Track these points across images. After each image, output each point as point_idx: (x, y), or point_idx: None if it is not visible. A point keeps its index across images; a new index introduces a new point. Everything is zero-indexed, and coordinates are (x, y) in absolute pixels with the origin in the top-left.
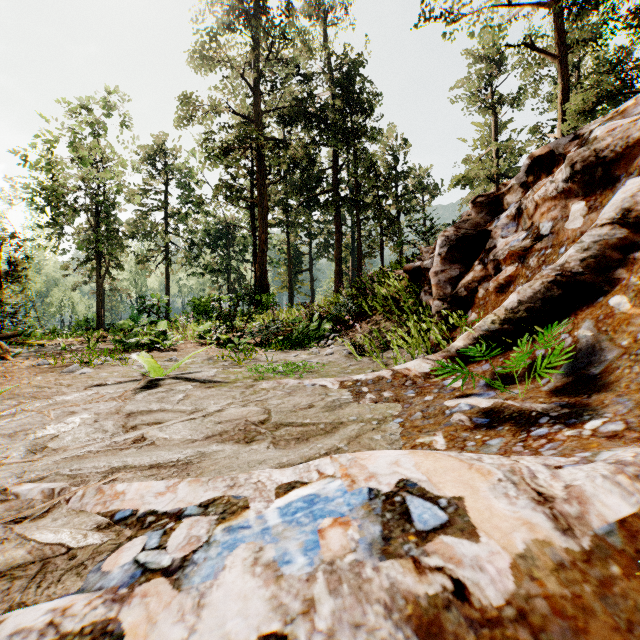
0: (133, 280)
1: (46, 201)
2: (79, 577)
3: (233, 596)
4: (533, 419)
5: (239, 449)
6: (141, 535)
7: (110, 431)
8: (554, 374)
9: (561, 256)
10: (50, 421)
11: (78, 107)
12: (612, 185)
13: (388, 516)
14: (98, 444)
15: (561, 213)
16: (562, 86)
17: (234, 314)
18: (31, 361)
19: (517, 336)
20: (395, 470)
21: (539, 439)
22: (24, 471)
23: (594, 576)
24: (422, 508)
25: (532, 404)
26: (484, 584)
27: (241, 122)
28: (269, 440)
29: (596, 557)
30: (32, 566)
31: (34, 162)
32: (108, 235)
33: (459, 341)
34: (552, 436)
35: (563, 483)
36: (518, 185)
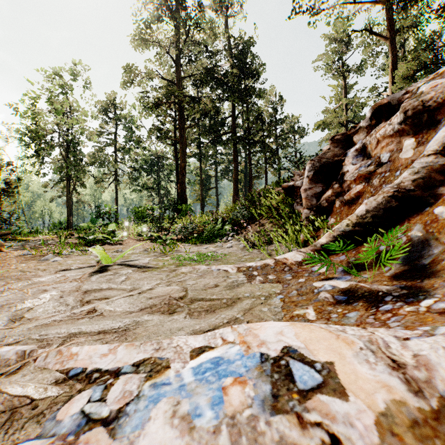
0: (93, 195)
1: (32, 139)
2: (38, 424)
3: (155, 444)
4: (380, 297)
5: (164, 319)
6: (88, 389)
7: (71, 305)
8: (394, 263)
9: (397, 178)
10: (28, 297)
11: (54, 74)
12: (435, 126)
13: (276, 377)
14: (61, 315)
15: (396, 147)
16: (392, 59)
17: (162, 218)
18: (19, 252)
19: (365, 235)
20: (280, 339)
21: (386, 313)
22: (5, 336)
23: (442, 432)
24: (302, 370)
25: (378, 286)
26: (354, 438)
27: (168, 84)
28: (186, 312)
29: (443, 415)
30: (3, 414)
31: (23, 112)
32: (75, 163)
33: (323, 239)
34: (396, 311)
35: (411, 352)
36: (364, 127)
